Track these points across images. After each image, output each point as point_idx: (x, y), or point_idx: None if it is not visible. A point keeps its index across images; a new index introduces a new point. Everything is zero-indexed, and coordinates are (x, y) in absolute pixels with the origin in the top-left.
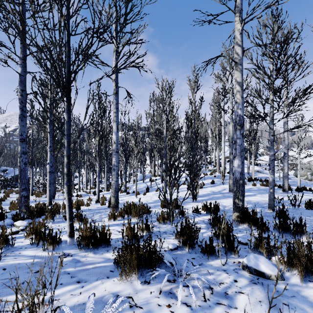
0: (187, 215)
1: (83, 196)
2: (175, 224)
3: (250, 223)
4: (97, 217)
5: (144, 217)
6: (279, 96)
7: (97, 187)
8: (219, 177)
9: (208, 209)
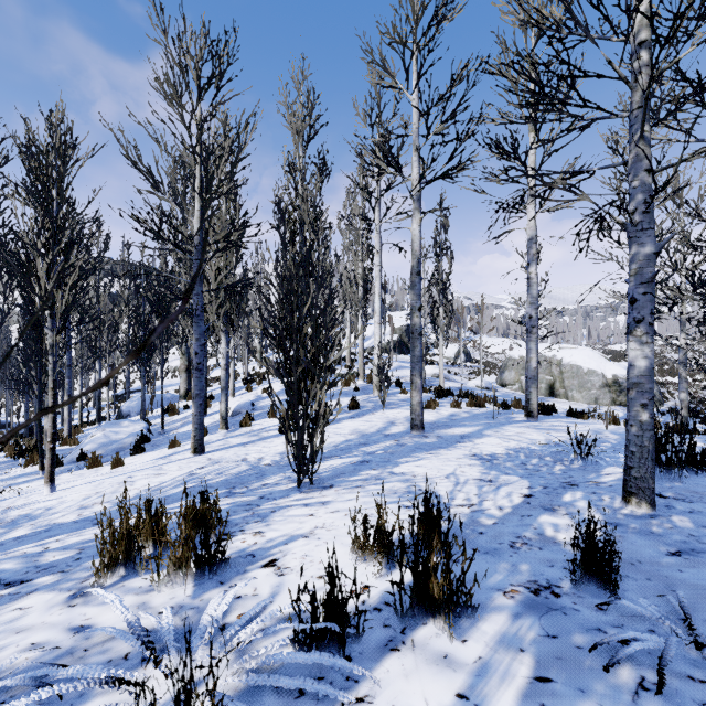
0: None
1: None
2: None
3: None
4: None
5: None
6: (525, 164)
7: None
8: (367, 390)
9: (389, 555)
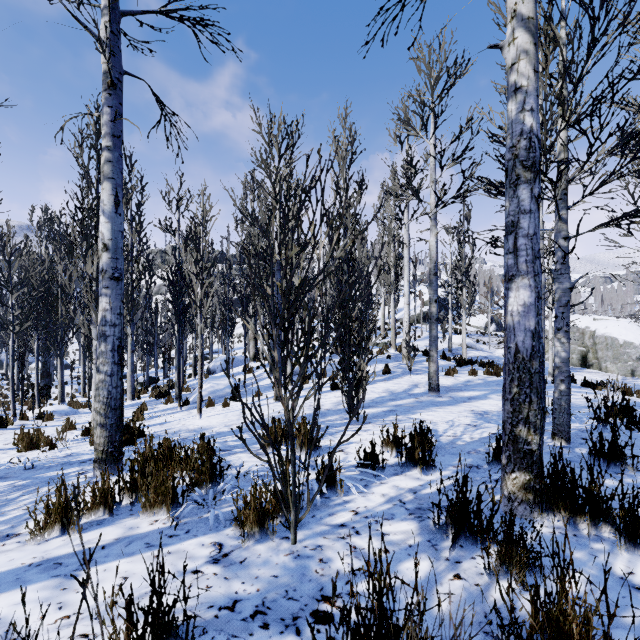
0: (344, 481)
1: (59, 417)
2: (306, 530)
3: (575, 511)
4: (16, 512)
5: (187, 510)
6: None
7: (93, 391)
8: (397, 358)
9: (400, 449)
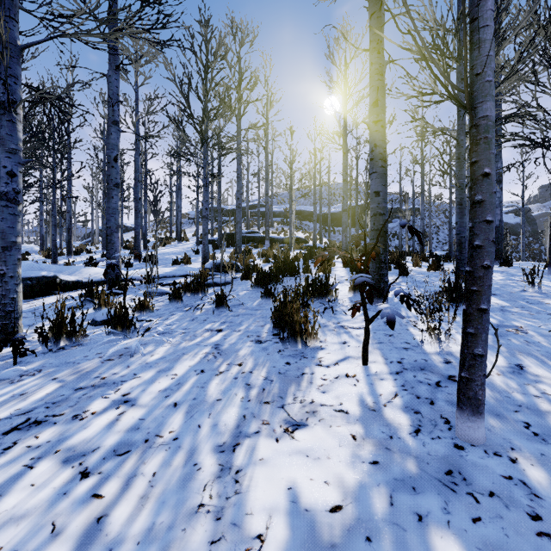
0: None
1: None
2: None
3: None
4: None
5: None
6: None
7: None
8: None
9: None
